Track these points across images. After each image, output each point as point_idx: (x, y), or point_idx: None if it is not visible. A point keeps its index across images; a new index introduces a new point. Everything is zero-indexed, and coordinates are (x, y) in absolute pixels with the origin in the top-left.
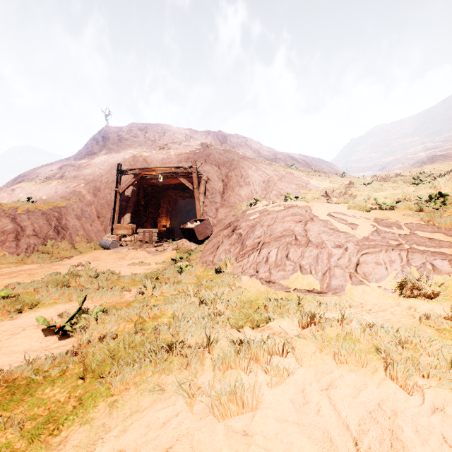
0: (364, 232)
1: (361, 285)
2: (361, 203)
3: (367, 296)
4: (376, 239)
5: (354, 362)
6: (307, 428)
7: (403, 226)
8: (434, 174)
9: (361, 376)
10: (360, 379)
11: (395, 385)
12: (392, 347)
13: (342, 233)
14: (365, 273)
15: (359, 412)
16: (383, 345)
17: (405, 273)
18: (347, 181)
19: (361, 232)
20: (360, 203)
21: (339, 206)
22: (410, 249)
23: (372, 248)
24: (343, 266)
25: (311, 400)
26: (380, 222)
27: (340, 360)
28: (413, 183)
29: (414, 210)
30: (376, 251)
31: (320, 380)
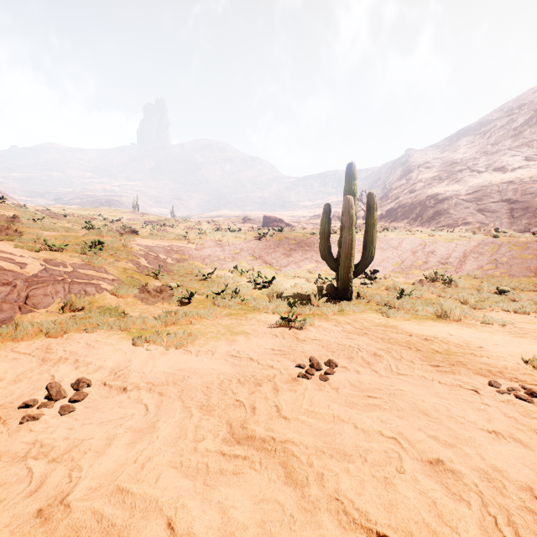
0: (34, 270)
1: (32, 313)
2: (31, 243)
3: (37, 319)
4: (46, 275)
5: (27, 338)
6: (2, 361)
7: (69, 265)
8: (110, 218)
9: (32, 340)
10: (32, 341)
11: (51, 338)
12: (50, 326)
13: (10, 271)
14: (35, 303)
15: (31, 350)
16: (46, 326)
17: (67, 298)
18: (10, 210)
19: (31, 270)
20: (29, 243)
21: (3, 244)
22: (72, 282)
23: (42, 283)
24: (12, 301)
25: (2, 356)
26: (49, 261)
27: (18, 340)
28: (86, 227)
29: (80, 253)
30: (45, 285)
31: (5, 350)
